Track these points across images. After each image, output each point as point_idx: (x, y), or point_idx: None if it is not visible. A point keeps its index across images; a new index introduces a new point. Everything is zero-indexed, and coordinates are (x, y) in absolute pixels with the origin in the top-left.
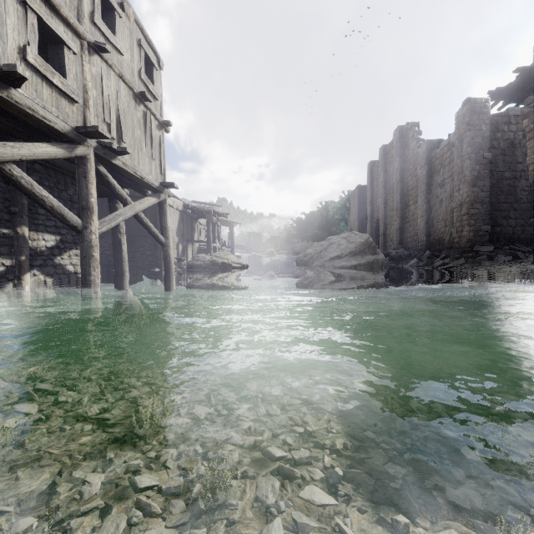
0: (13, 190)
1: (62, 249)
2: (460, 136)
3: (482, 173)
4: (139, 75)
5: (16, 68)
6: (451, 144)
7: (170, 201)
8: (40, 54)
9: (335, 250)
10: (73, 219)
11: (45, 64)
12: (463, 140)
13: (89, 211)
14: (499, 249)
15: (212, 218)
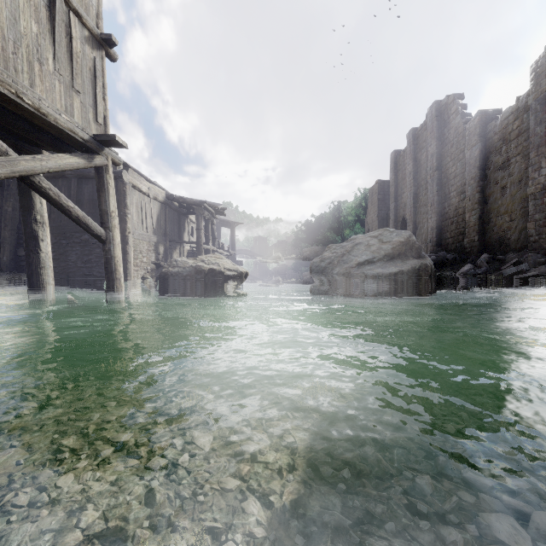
0: None
1: None
2: (541, 94)
3: None
4: None
5: None
6: (522, 110)
7: (143, 187)
8: None
9: (363, 253)
10: None
11: None
12: None
13: None
14: None
15: (203, 212)
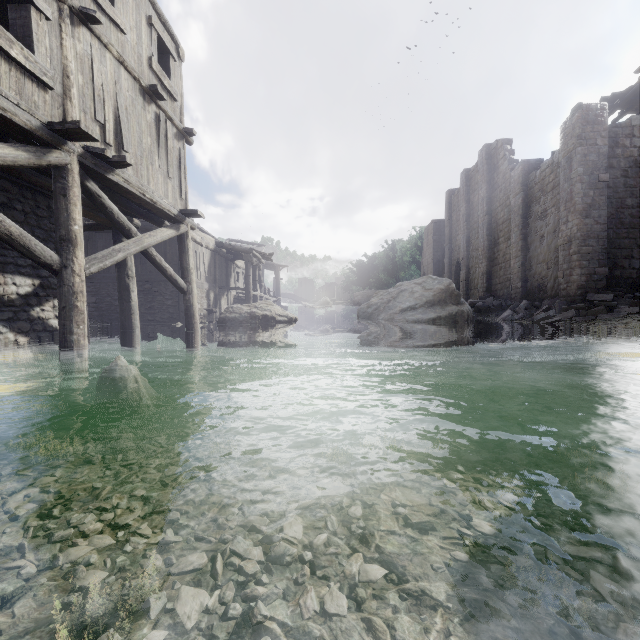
0: None
1: (43, 298)
2: (568, 153)
3: (597, 200)
4: (150, 64)
5: None
6: (556, 164)
7: (198, 237)
8: (7, 28)
9: (406, 299)
10: (46, 254)
11: None
12: (572, 158)
13: (71, 243)
14: (620, 298)
15: (252, 259)
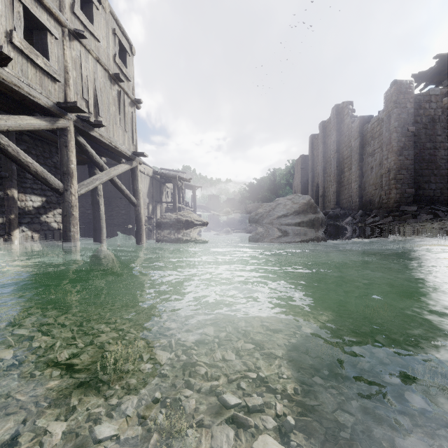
0: (4, 158)
1: (48, 209)
2: (388, 112)
3: (407, 144)
4: (114, 59)
5: (2, 48)
6: (381, 120)
7: (142, 168)
8: (27, 40)
9: (281, 210)
10: (55, 183)
11: (30, 47)
12: (391, 116)
13: (69, 176)
14: (421, 209)
15: (177, 182)
